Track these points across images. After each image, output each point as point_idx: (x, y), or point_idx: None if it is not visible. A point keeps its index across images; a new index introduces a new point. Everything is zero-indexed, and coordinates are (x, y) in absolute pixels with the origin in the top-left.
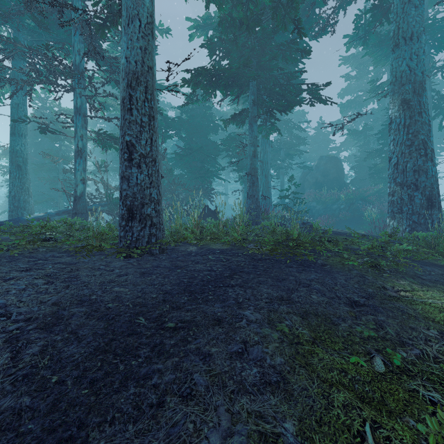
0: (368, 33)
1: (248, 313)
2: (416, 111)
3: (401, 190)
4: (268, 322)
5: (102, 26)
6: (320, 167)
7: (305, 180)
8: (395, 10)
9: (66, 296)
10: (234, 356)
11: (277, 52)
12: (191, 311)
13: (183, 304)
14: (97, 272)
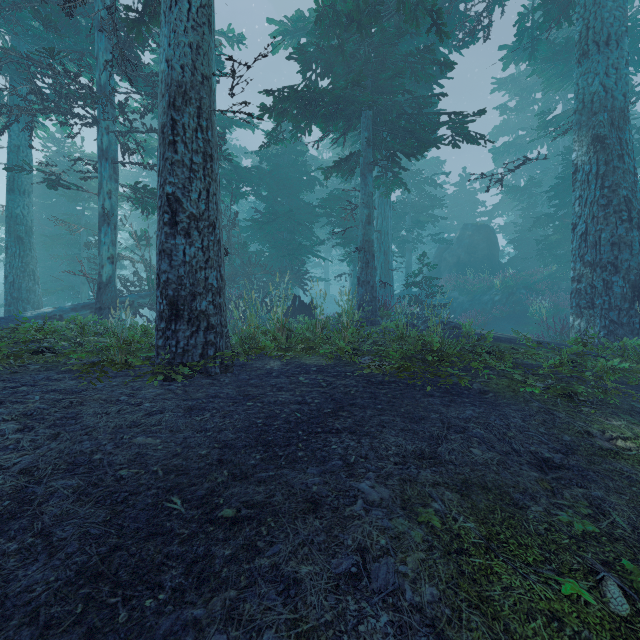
0: (537, 41)
1: (366, 486)
2: (615, 153)
3: (592, 273)
4: (403, 504)
5: (137, 23)
6: (463, 240)
7: (442, 260)
8: (583, 0)
9: (48, 455)
10: (344, 583)
11: (404, 65)
12: (265, 482)
13: (253, 469)
14: (113, 407)
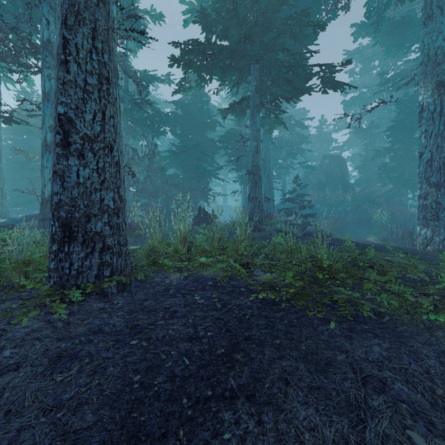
0: (381, 18)
1: None
2: None
3: (437, 192)
4: None
5: None
6: (323, 167)
7: (307, 181)
8: None
9: None
10: None
11: (285, 26)
12: None
13: None
14: None
